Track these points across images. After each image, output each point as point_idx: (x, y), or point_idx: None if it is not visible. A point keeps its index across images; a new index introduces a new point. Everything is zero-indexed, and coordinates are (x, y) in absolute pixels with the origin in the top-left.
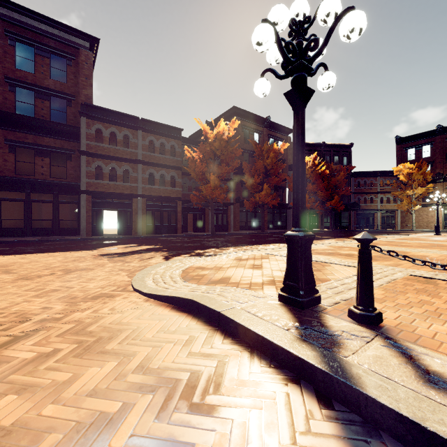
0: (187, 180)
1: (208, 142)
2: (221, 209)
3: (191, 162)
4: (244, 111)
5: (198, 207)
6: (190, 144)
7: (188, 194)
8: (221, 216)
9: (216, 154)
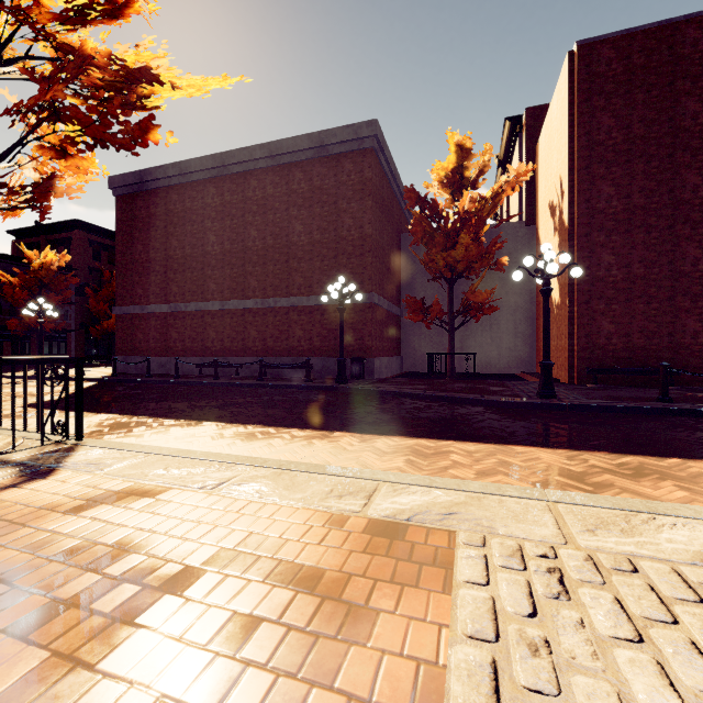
0: (2, 302)
1: (32, 270)
2: (57, 337)
3: (7, 288)
4: (92, 225)
5: (19, 334)
6: (7, 261)
7: (4, 319)
8: (57, 345)
9: (44, 281)
